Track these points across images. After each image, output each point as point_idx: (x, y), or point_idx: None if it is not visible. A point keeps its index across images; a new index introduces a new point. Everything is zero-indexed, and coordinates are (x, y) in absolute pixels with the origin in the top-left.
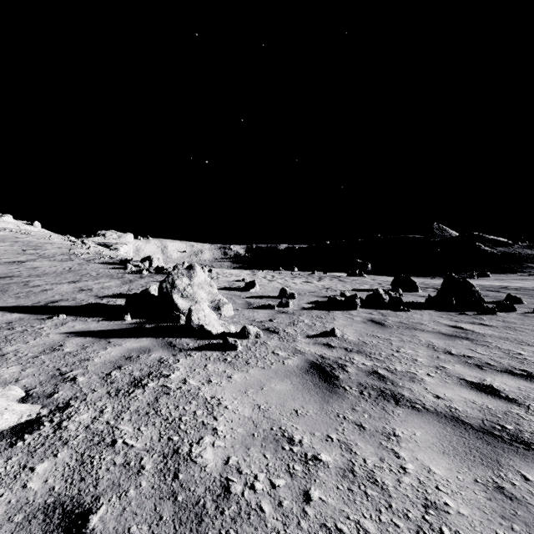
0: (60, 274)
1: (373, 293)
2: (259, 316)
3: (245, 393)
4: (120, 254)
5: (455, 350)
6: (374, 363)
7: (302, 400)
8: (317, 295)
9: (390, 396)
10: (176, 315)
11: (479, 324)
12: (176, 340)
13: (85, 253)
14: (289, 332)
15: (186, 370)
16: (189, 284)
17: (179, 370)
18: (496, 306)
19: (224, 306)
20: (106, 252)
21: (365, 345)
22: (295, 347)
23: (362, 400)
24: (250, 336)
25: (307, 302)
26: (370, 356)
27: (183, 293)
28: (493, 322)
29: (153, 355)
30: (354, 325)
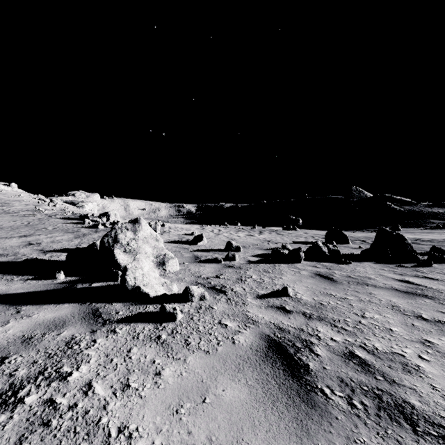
0: (16, 228)
1: (313, 246)
2: (206, 271)
3: (177, 413)
4: (84, 211)
5: (425, 314)
6: (344, 337)
7: (267, 430)
8: (260, 248)
9: (397, 410)
10: (114, 273)
11: (424, 277)
12: (104, 307)
13: (50, 209)
14: (237, 291)
15: (98, 362)
16: (134, 238)
17: (88, 363)
18: (427, 258)
19: (169, 261)
20: (71, 209)
21: (324, 308)
22: (246, 313)
23: (360, 424)
24: (194, 299)
25: (252, 255)
26: (336, 325)
27: (126, 247)
28: (436, 275)
29: (64, 332)
30: (303, 281)
